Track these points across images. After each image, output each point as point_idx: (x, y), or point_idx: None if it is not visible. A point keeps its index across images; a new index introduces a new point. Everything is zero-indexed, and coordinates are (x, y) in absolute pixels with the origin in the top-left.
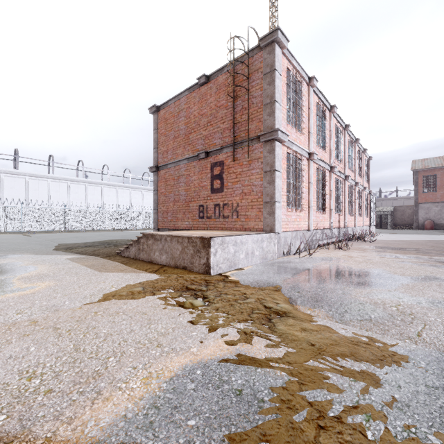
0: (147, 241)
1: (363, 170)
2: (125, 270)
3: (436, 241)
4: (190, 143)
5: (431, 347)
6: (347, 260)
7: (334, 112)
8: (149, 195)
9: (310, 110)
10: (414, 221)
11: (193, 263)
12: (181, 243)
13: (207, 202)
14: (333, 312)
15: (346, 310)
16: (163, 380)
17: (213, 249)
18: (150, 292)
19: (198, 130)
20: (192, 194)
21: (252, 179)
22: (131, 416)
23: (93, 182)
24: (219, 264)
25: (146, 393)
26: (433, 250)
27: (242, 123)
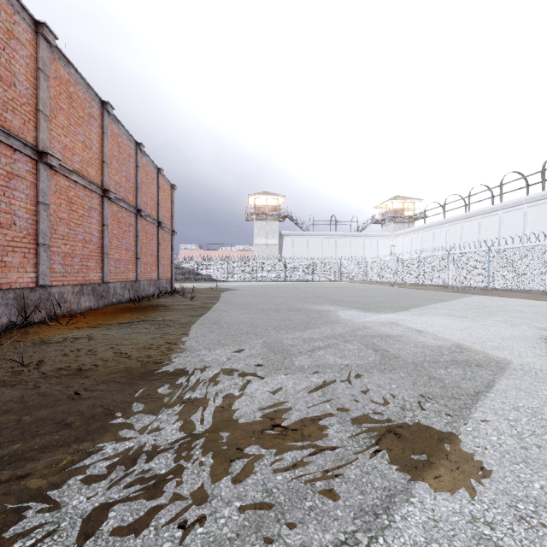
0: None
1: None
2: None
3: None
4: None
5: None
6: None
7: None
8: None
9: None
10: None
11: None
12: None
13: None
14: None
15: None
16: None
17: None
18: None
19: None
20: None
21: None
22: None
23: None
24: None
25: None
26: None
27: None
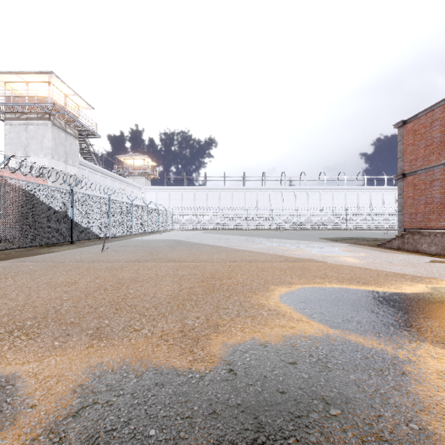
0: (412, 236)
1: None
2: (403, 253)
3: None
4: None
5: None
6: None
7: None
8: (365, 195)
9: None
10: None
11: None
12: None
13: None
14: None
15: None
16: None
17: None
18: (442, 263)
19: None
20: None
21: None
22: None
23: (312, 189)
24: None
25: None
26: None
27: None
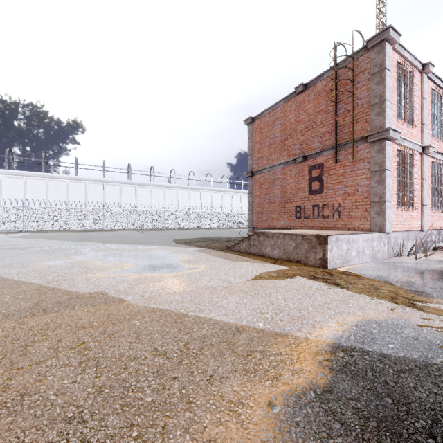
0: (258, 237)
1: None
2: (249, 261)
3: None
4: (286, 149)
5: None
6: None
7: None
8: (227, 196)
9: (424, 100)
10: None
11: (308, 257)
12: (294, 240)
13: (305, 203)
14: None
15: None
16: (351, 325)
17: (329, 246)
18: (287, 277)
19: (295, 136)
20: (288, 196)
21: (357, 179)
22: (345, 337)
23: (182, 187)
24: (334, 260)
25: (345, 329)
26: None
27: (345, 126)
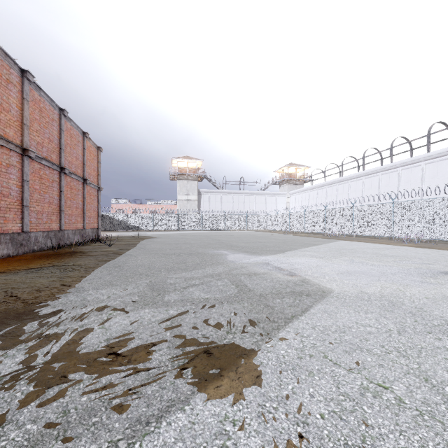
0: None
1: None
2: None
3: None
4: None
5: None
6: None
7: None
8: None
9: None
10: None
11: None
12: None
13: None
14: None
15: None
16: None
17: None
18: None
19: None
20: None
21: None
22: None
23: None
24: None
25: None
26: None
27: None
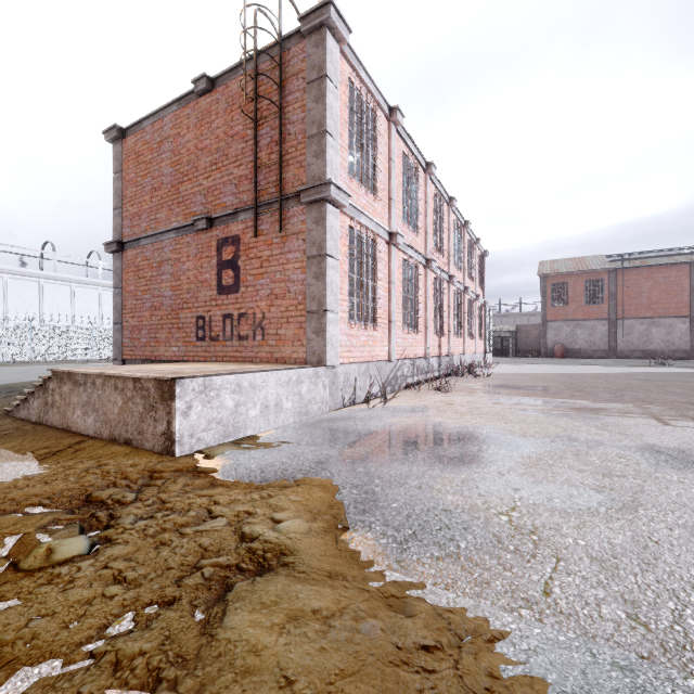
0: (60, 386)
1: (476, 270)
2: None
3: (568, 375)
4: (181, 202)
5: (570, 629)
6: (444, 411)
7: (431, 174)
8: None
9: (392, 162)
10: (541, 346)
11: (144, 432)
12: (121, 390)
13: (211, 310)
14: (388, 540)
15: (415, 532)
16: None
17: (181, 403)
18: None
19: (195, 178)
20: (184, 296)
21: (289, 270)
22: None
23: (20, 273)
24: (197, 433)
25: None
26: (565, 388)
27: (271, 169)
